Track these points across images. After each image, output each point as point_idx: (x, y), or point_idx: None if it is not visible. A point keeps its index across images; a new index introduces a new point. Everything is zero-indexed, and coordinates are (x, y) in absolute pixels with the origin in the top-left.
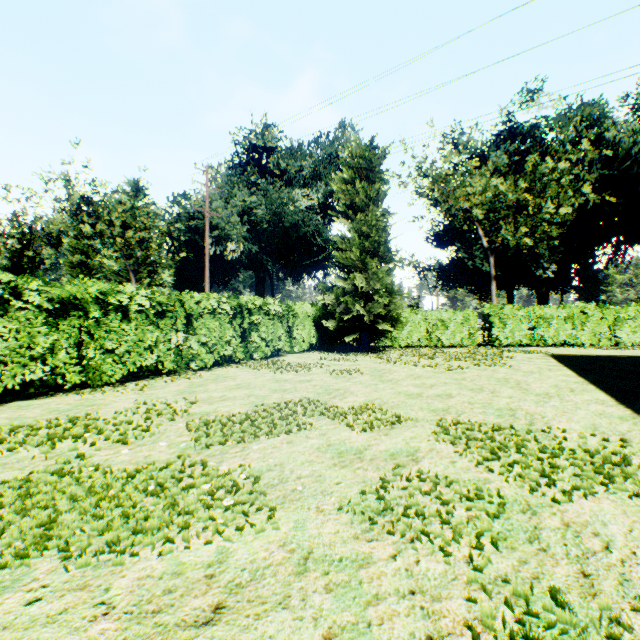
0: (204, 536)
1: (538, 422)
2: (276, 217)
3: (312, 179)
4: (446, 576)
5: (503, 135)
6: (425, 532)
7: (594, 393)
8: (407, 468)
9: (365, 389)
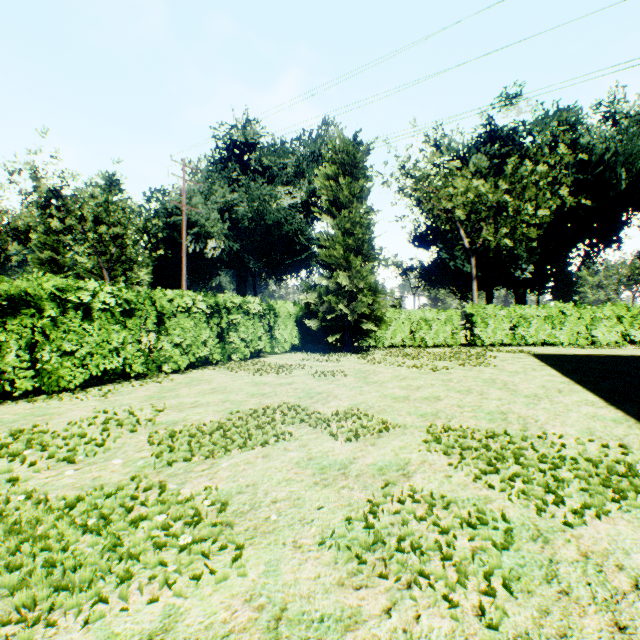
0: (149, 590)
1: (532, 427)
2: (258, 214)
3: (295, 177)
4: (454, 639)
5: (483, 138)
6: (424, 574)
7: (582, 394)
8: (398, 486)
9: (349, 392)
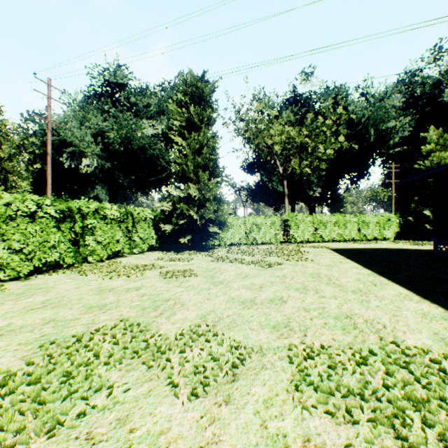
0: None
1: (387, 336)
2: (126, 140)
3: (157, 114)
4: None
5: (290, 100)
6: None
7: (392, 286)
8: None
9: (197, 297)
